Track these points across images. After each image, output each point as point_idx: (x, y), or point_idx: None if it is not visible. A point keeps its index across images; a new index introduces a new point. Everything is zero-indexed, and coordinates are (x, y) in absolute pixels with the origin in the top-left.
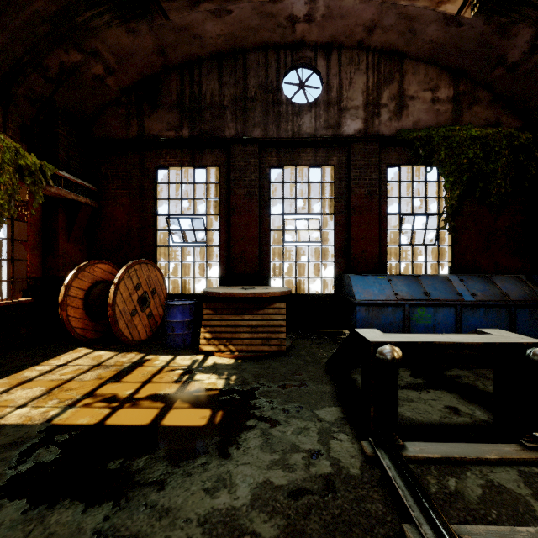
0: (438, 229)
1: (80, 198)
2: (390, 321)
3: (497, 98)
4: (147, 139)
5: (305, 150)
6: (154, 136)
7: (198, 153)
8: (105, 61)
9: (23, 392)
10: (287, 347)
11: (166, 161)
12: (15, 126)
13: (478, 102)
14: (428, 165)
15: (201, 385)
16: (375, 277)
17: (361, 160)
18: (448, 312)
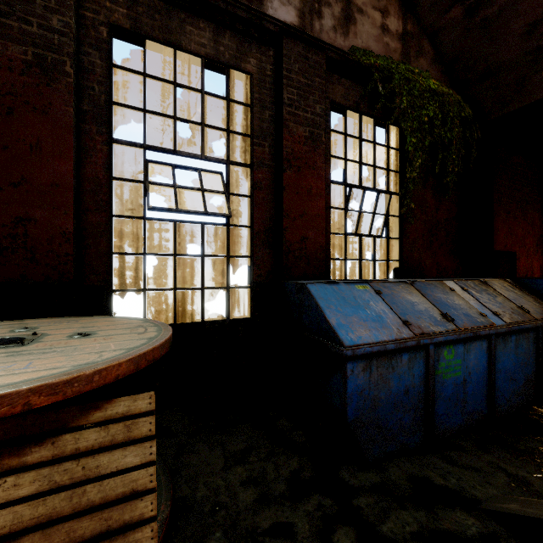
0: (387, 213)
1: None
2: (406, 385)
3: (438, 58)
4: None
5: (196, 22)
6: None
7: None
8: None
9: None
10: (162, 534)
11: None
12: None
13: (424, 54)
14: (376, 119)
15: None
16: (353, 287)
17: (300, 75)
18: (480, 349)
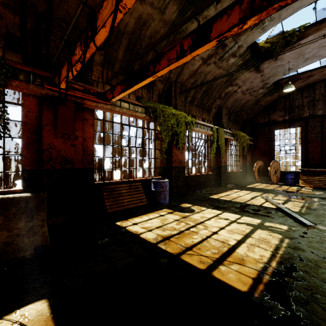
0: None
1: (251, 143)
2: None
3: None
4: (271, 122)
5: None
6: (274, 120)
7: (292, 123)
8: (261, 105)
9: (260, 186)
10: None
11: (278, 128)
12: (239, 128)
13: None
14: None
15: (304, 190)
16: None
17: None
18: None
